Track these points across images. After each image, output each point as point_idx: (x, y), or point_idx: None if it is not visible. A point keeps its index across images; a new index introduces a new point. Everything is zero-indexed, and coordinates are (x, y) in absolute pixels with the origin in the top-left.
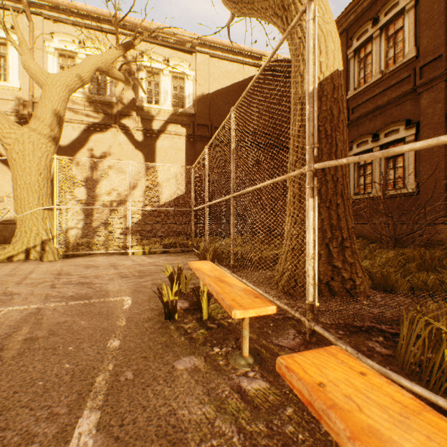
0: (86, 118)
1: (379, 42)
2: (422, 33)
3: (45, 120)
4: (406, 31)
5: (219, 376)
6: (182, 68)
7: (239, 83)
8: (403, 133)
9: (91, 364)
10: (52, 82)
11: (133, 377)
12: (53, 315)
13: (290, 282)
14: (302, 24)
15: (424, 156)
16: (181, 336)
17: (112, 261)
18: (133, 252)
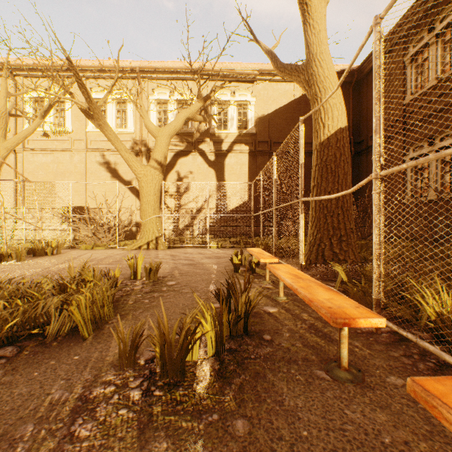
0: (174, 147)
1: (435, 49)
2: None
3: (157, 160)
4: None
5: (255, 284)
6: (245, 97)
7: (295, 100)
8: None
9: (207, 279)
10: (161, 134)
11: (223, 282)
12: (183, 268)
13: (307, 261)
14: (318, 99)
15: None
16: (241, 276)
17: (198, 251)
18: (210, 246)
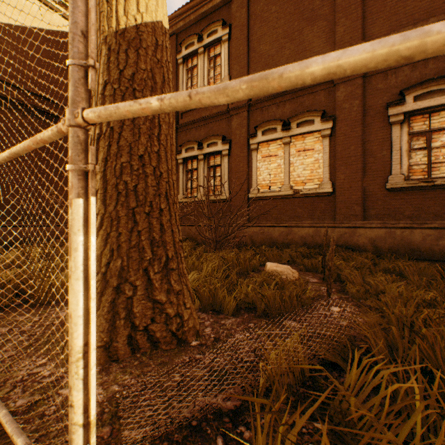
0: None
1: (203, 60)
2: (233, 66)
3: None
4: (223, 59)
5: None
6: None
7: (43, 31)
8: (221, 147)
9: None
10: None
11: None
12: None
13: None
14: None
15: (235, 169)
16: None
17: None
18: None
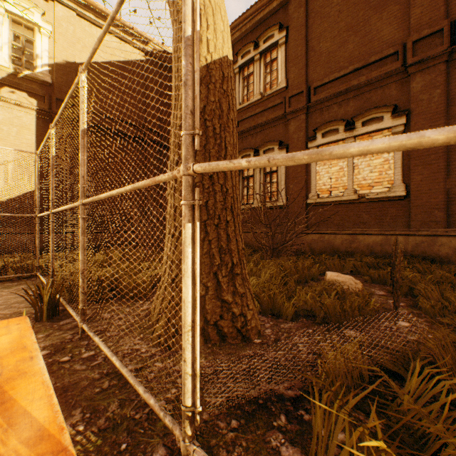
0: None
1: (259, 66)
2: (290, 69)
3: None
4: (279, 63)
5: None
6: (30, 14)
7: (119, 63)
8: (277, 152)
9: None
10: None
11: None
12: None
13: (168, 329)
14: None
15: (292, 174)
16: None
17: None
18: None
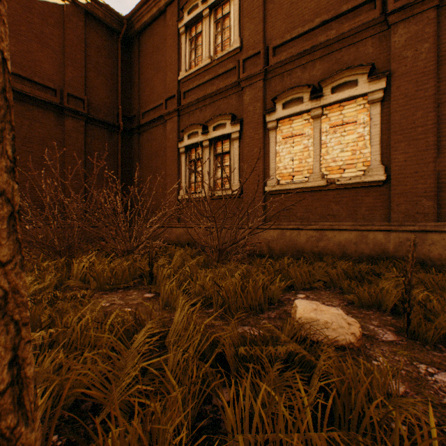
0: None
1: (209, 24)
2: (245, 25)
3: None
4: (232, 19)
5: None
6: None
7: None
8: (230, 129)
9: None
10: None
11: None
12: None
13: None
14: None
15: (247, 156)
16: None
17: None
18: None
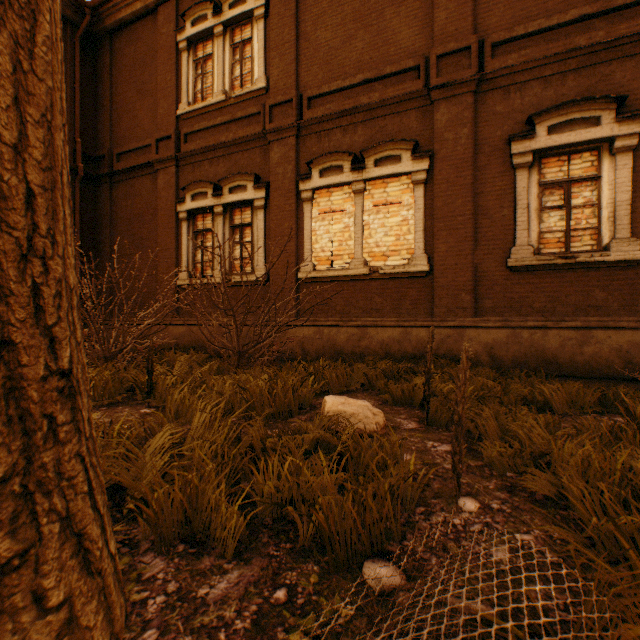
0: None
1: (223, 46)
2: (273, 60)
3: None
4: (255, 48)
5: None
6: None
7: None
8: (252, 194)
9: None
10: None
11: None
12: None
13: None
14: None
15: (275, 231)
16: None
17: None
18: None
